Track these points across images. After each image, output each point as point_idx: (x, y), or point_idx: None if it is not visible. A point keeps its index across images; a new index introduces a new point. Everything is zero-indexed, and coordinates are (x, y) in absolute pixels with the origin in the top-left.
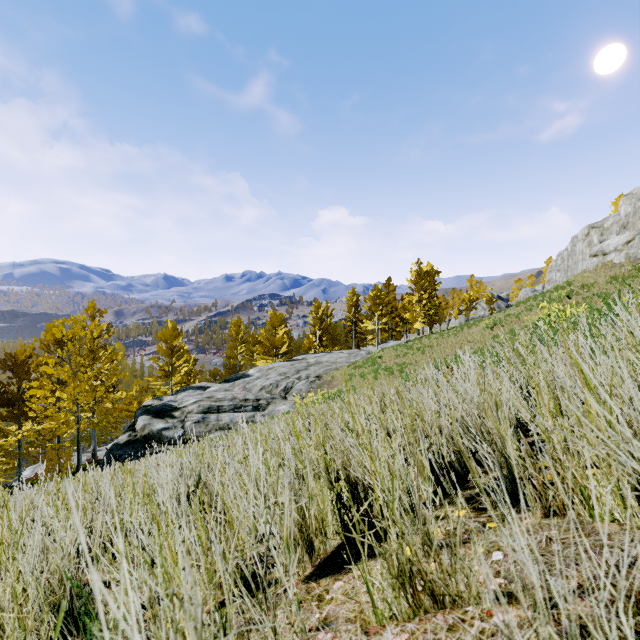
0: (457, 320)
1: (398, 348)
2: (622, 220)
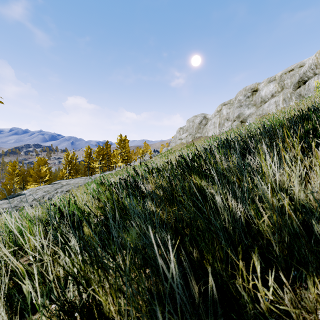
0: (138, 161)
1: (109, 175)
2: (186, 128)
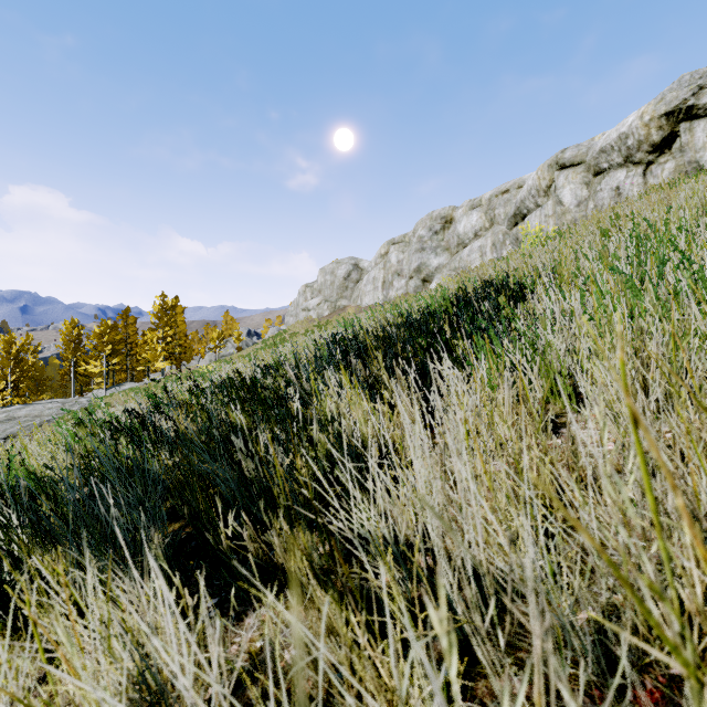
0: (208, 358)
1: (130, 392)
2: (319, 287)
